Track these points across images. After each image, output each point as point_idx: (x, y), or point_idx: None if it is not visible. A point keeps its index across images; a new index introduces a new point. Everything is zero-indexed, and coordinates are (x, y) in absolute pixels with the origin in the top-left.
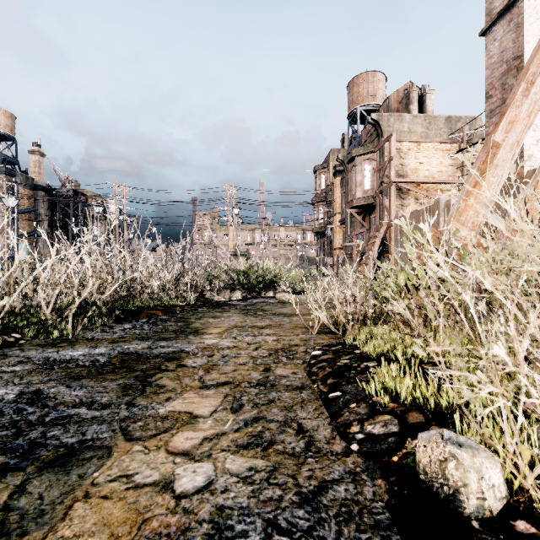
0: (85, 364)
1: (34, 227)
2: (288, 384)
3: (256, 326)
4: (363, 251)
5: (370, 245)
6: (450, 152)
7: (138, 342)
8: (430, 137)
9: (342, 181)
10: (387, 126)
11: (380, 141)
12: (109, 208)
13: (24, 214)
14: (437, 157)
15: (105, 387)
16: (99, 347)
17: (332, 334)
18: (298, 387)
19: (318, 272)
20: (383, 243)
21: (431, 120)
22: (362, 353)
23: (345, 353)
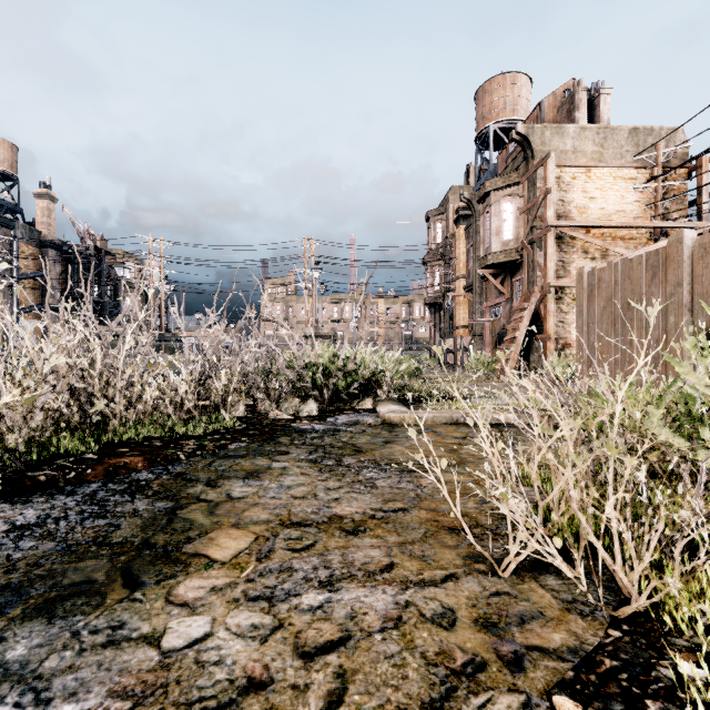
0: None
1: (41, 298)
2: None
3: (339, 518)
4: (500, 331)
5: (515, 321)
6: (636, 181)
7: None
8: (606, 160)
9: (469, 231)
10: (541, 143)
11: (530, 166)
12: (146, 273)
13: (27, 281)
14: (616, 189)
15: None
16: None
17: (553, 575)
18: None
19: (433, 361)
20: (534, 318)
21: (607, 133)
22: None
23: None
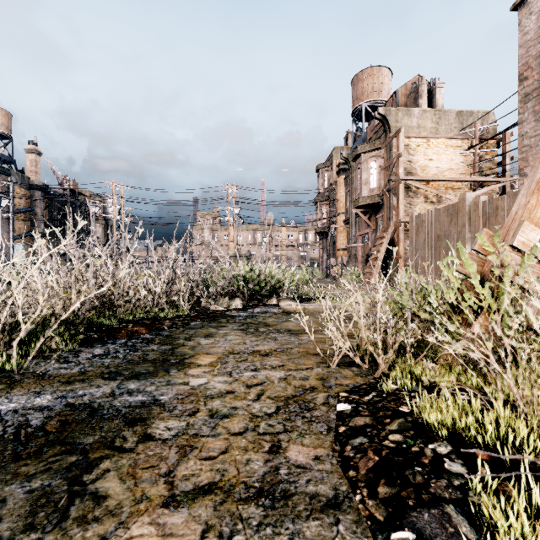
0: (5, 432)
1: (30, 227)
2: (312, 491)
3: (258, 351)
4: (368, 252)
5: (377, 246)
6: (461, 148)
7: (101, 382)
8: (440, 133)
9: (347, 180)
10: (395, 121)
11: (388, 137)
12: (108, 208)
13: (19, 214)
14: (447, 153)
15: (4, 501)
16: (45, 392)
17: (355, 367)
18: (329, 503)
19: (321, 274)
20: (391, 244)
21: (441, 114)
22: (413, 414)
23: (388, 414)
